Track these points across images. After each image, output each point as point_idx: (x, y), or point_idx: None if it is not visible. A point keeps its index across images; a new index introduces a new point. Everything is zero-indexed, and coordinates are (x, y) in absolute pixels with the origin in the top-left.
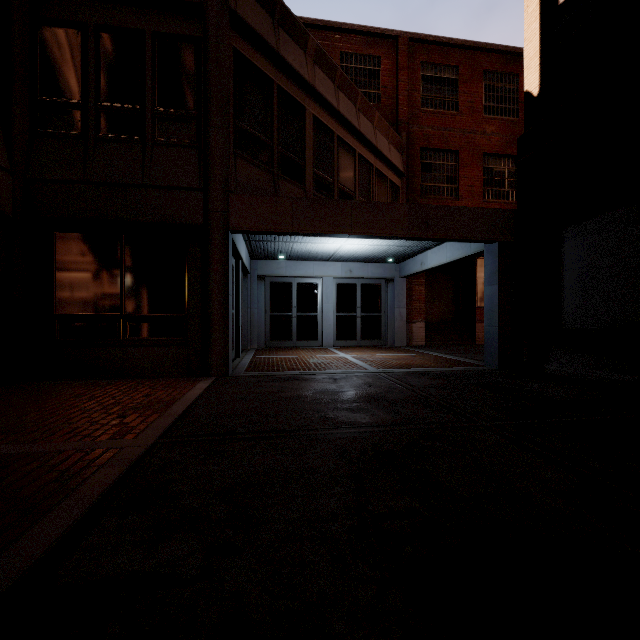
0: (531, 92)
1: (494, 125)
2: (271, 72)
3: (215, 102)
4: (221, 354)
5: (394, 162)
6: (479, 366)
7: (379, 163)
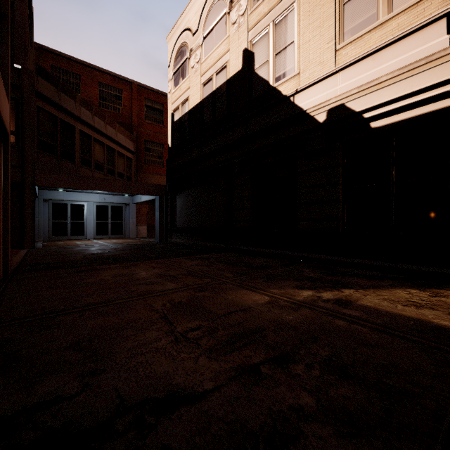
0: (169, 145)
1: None
2: (57, 113)
3: (28, 130)
4: (31, 239)
5: (128, 147)
6: (154, 242)
7: (119, 148)
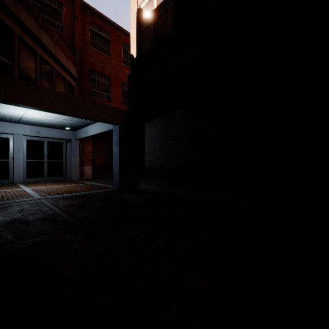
0: (133, 55)
1: (127, 70)
2: None
3: None
4: None
5: (70, 70)
6: (110, 188)
7: (58, 67)
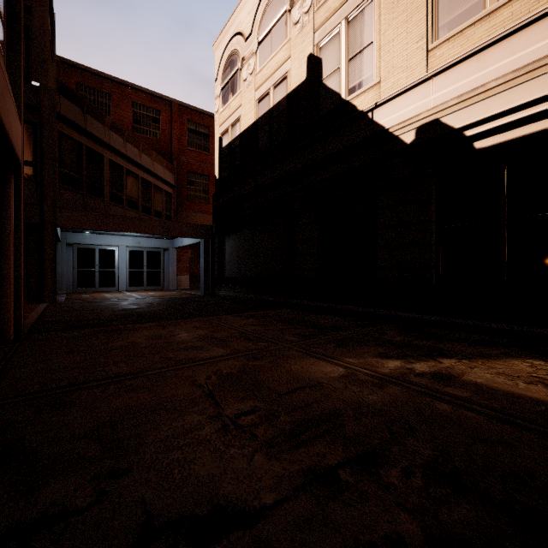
0: (216, 176)
1: None
2: (82, 139)
3: (48, 160)
4: (51, 291)
5: (167, 180)
6: (197, 295)
7: (156, 181)
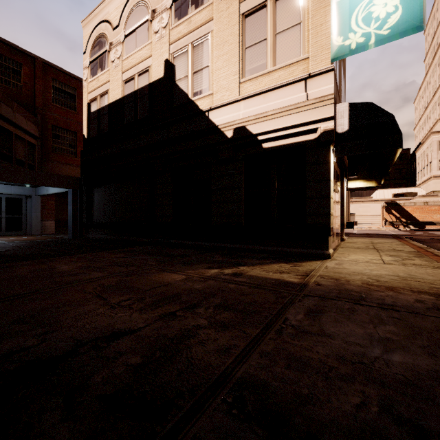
0: (85, 136)
1: None
2: None
3: None
4: None
5: (31, 131)
6: (66, 238)
7: (18, 131)
